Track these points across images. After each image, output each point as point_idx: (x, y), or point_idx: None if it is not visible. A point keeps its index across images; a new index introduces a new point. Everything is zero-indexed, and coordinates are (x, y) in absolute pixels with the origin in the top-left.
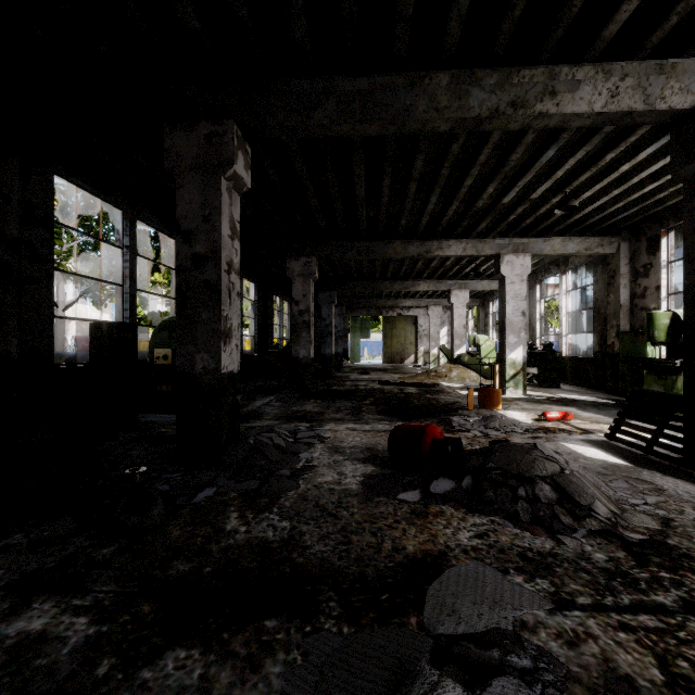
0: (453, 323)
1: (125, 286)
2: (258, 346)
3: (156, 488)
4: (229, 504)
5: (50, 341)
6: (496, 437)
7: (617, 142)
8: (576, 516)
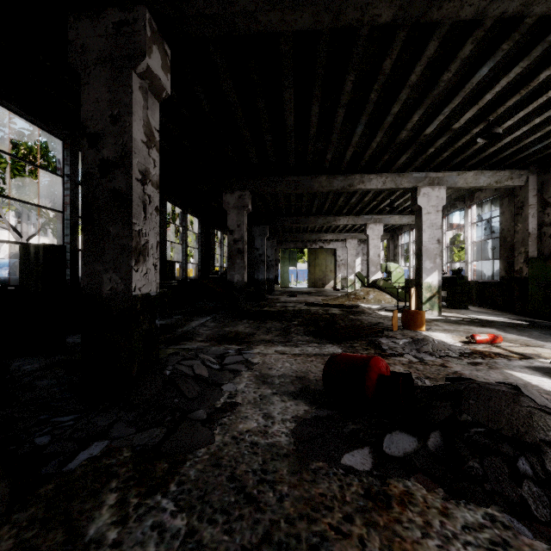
0: (369, 252)
1: (66, 212)
2: (201, 273)
3: (32, 441)
4: (113, 474)
5: None
6: (433, 362)
7: None
8: None
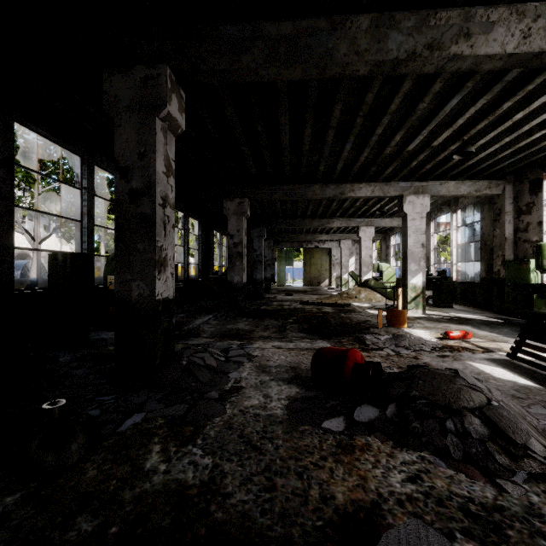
0: (361, 253)
1: (83, 221)
2: (202, 273)
3: (87, 413)
4: (154, 433)
5: (11, 269)
6: (407, 355)
7: (515, 91)
8: (512, 455)
